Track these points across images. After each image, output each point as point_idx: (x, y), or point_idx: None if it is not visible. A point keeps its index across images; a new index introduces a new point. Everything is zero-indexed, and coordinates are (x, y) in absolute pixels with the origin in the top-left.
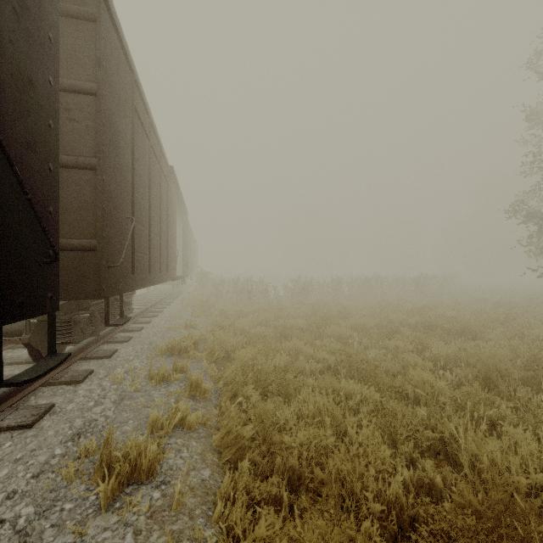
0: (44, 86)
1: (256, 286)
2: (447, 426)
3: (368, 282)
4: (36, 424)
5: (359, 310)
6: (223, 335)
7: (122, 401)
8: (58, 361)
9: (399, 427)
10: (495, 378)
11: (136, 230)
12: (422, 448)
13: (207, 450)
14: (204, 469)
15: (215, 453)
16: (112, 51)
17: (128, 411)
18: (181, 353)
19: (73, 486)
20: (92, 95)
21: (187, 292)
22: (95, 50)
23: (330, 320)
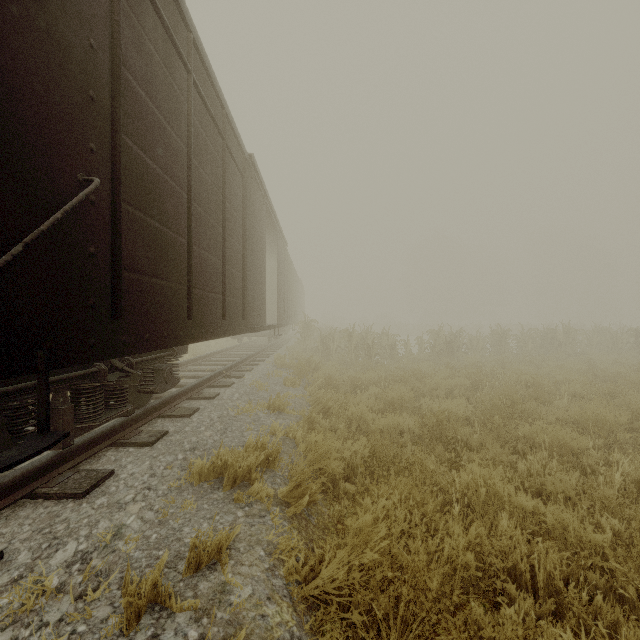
0: None
1: (378, 339)
2: None
3: (550, 336)
4: None
5: (564, 386)
6: (324, 443)
7: None
8: None
9: None
10: None
11: (136, 225)
12: None
13: None
14: None
15: None
16: None
17: None
18: (238, 482)
19: None
20: None
21: (287, 346)
22: None
23: (521, 406)
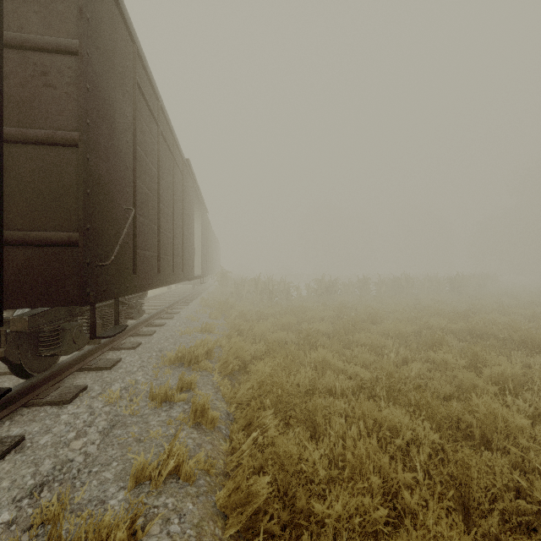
0: None
1: (278, 286)
2: None
3: (397, 282)
4: None
5: (391, 314)
6: (239, 343)
7: (112, 430)
8: None
9: (475, 490)
10: None
11: (139, 224)
12: (510, 524)
13: (207, 518)
14: None
15: (218, 520)
16: (102, 6)
17: (115, 445)
18: (192, 363)
19: None
20: (73, 55)
21: (208, 291)
22: None
23: (359, 325)
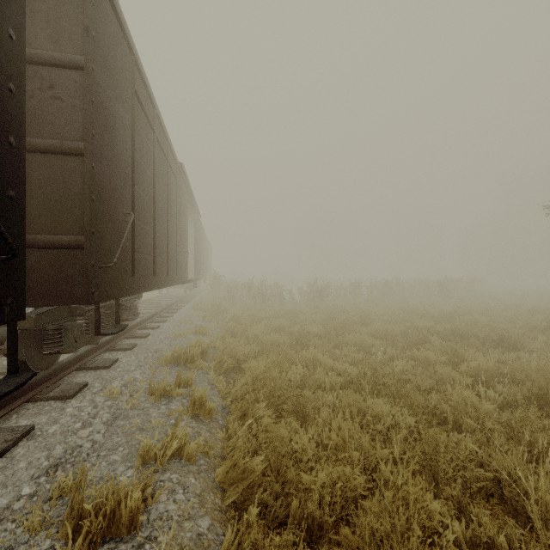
0: (1, 39)
1: (271, 290)
2: (505, 464)
3: (388, 286)
4: (8, 452)
5: (380, 316)
6: (234, 343)
7: (115, 421)
8: (16, 385)
9: (442, 462)
10: (549, 399)
11: (137, 228)
12: (471, 489)
13: (208, 490)
14: (201, 518)
15: (217, 492)
16: (105, 23)
17: (120, 434)
18: (188, 363)
19: (33, 544)
20: (79, 70)
21: (200, 295)
22: (83, 18)
23: (350, 326)
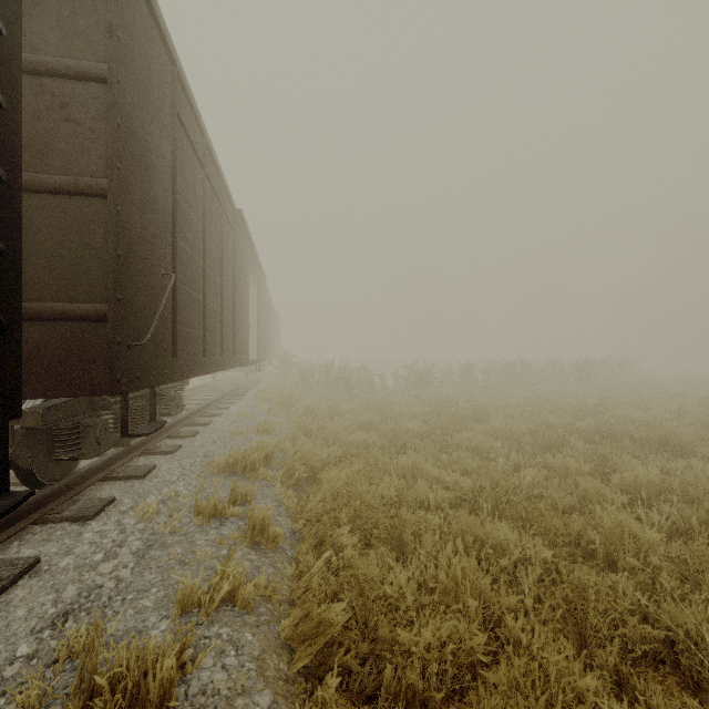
0: None
1: (356, 374)
2: (682, 620)
3: (511, 370)
4: (3, 595)
5: (501, 409)
6: (307, 445)
7: (149, 551)
8: (4, 509)
9: (592, 615)
10: None
11: (180, 293)
12: (633, 654)
13: (269, 650)
14: (260, 692)
15: (283, 653)
16: (136, 20)
17: (154, 569)
18: (247, 471)
19: None
20: (100, 82)
21: (265, 381)
22: (105, 13)
23: (461, 423)
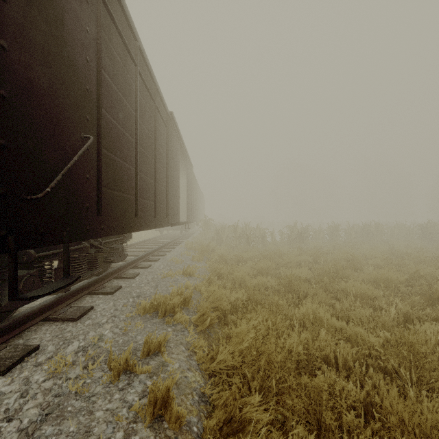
0: None
1: (254, 231)
2: None
3: (367, 229)
4: None
5: (370, 260)
6: (218, 291)
7: (42, 425)
8: None
9: None
10: None
11: (108, 161)
12: None
13: None
14: None
15: None
16: None
17: None
18: (167, 313)
19: None
20: None
21: (193, 236)
22: None
23: (341, 272)
